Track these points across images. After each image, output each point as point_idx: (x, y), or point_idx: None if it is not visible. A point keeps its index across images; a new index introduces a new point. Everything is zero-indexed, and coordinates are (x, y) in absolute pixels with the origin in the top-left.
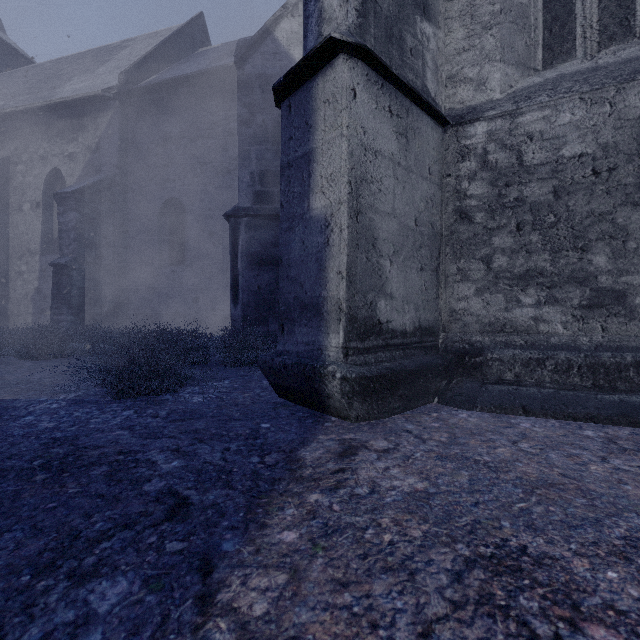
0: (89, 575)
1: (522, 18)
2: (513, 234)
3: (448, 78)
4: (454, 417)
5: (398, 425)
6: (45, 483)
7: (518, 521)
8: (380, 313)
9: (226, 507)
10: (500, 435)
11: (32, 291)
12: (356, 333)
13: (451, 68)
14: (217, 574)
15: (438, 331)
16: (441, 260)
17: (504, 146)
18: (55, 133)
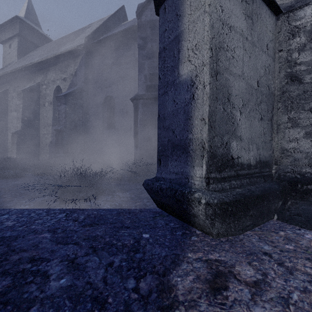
0: None
1: None
2: None
3: None
4: (302, 238)
5: (254, 244)
6: None
7: None
8: (232, 151)
9: None
10: None
11: (49, 143)
12: (215, 166)
13: None
14: None
15: (271, 164)
16: (274, 113)
17: None
18: (58, 69)
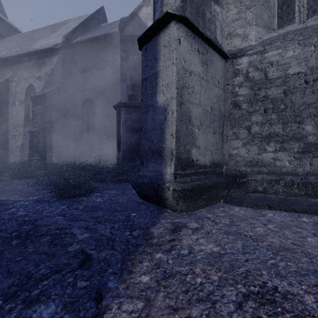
0: (34, 301)
1: (266, 2)
2: (262, 114)
3: (228, 34)
4: (232, 210)
5: (202, 214)
6: (17, 246)
7: (271, 271)
8: (193, 156)
9: (111, 261)
10: (257, 220)
11: (19, 145)
12: (180, 166)
13: (229, 29)
14: (104, 301)
15: (223, 165)
16: (224, 128)
17: (257, 69)
18: (31, 66)
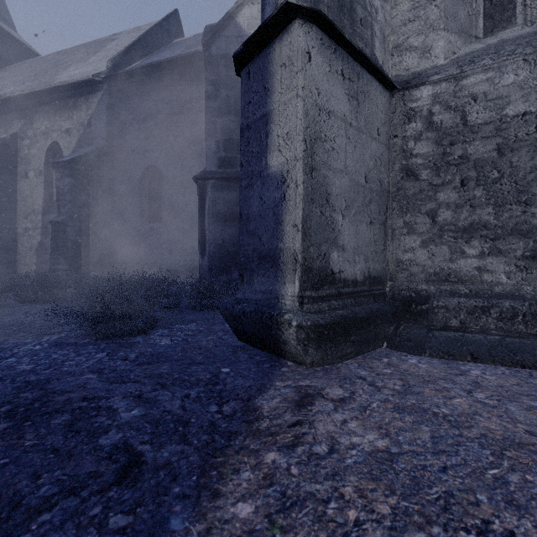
0: None
1: None
2: (457, 189)
3: (394, 47)
4: (404, 363)
5: (351, 371)
6: (5, 433)
7: (495, 494)
8: (333, 264)
9: (179, 468)
10: (453, 383)
11: (36, 245)
12: (311, 283)
13: (397, 38)
14: None
15: (385, 280)
16: (388, 215)
17: (449, 107)
18: (54, 112)
